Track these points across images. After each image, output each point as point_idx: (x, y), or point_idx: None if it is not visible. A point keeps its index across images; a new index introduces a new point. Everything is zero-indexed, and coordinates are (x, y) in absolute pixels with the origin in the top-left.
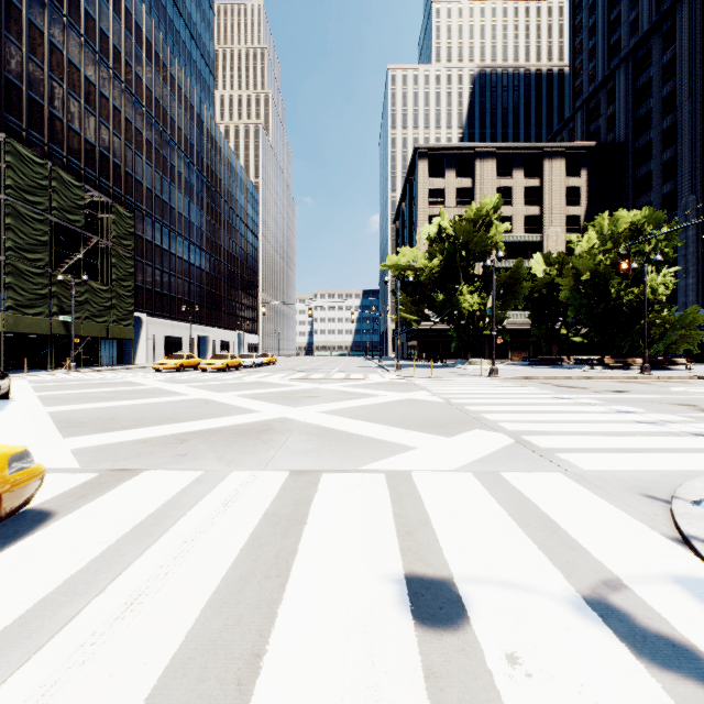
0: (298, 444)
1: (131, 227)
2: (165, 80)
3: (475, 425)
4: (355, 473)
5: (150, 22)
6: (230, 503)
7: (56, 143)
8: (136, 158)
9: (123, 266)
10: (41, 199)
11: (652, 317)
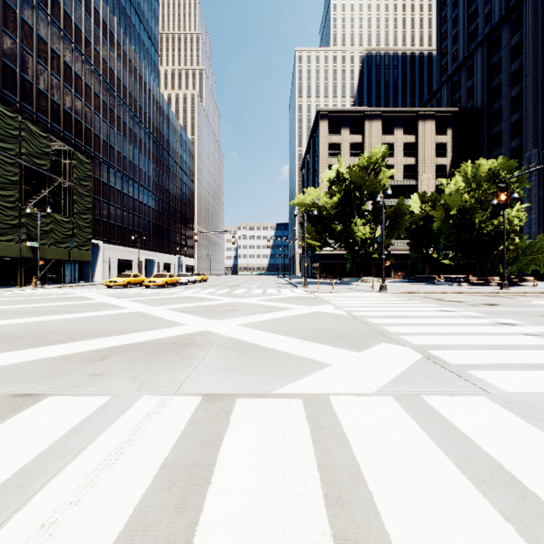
0: (215, 361)
1: (89, 171)
2: (118, 55)
3: (380, 338)
4: (271, 399)
5: (106, 8)
6: (125, 447)
7: (27, 102)
8: (95, 116)
9: (83, 202)
10: (12, 146)
11: (507, 244)
